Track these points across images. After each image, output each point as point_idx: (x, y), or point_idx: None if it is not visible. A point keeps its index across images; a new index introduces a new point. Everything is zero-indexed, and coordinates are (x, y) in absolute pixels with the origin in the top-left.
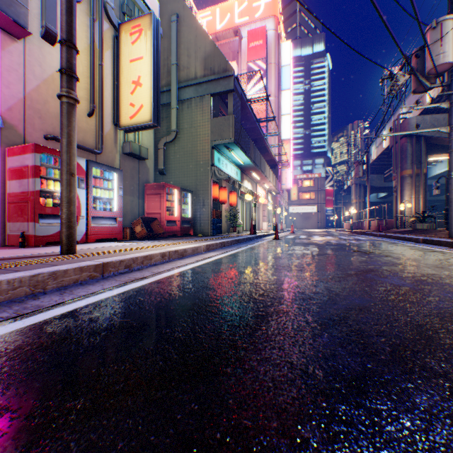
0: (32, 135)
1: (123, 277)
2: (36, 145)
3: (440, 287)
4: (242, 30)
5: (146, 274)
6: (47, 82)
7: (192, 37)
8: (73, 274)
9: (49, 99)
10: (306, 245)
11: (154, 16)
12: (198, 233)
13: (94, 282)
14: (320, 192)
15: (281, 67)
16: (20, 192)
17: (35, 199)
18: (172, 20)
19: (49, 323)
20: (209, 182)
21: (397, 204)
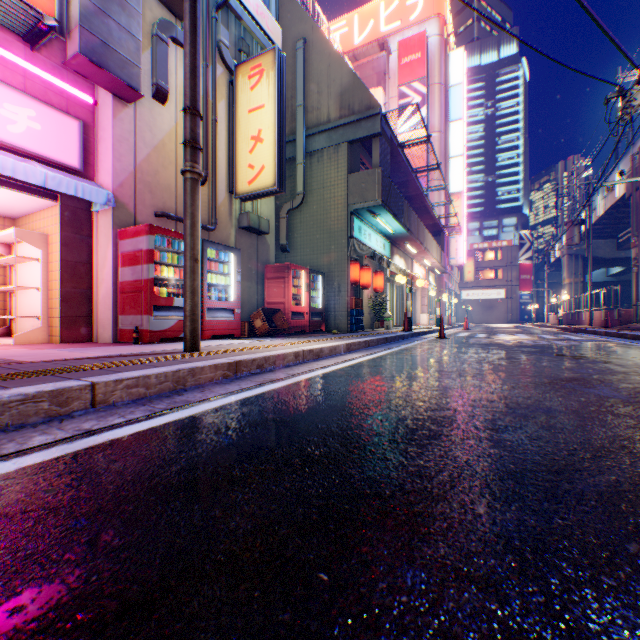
0: (142, 213)
1: (257, 378)
2: (150, 226)
3: None
4: (391, 41)
5: (282, 376)
6: (158, 149)
7: (324, 66)
8: (209, 372)
9: (159, 169)
10: (485, 347)
11: (278, 52)
12: (332, 329)
13: (228, 381)
14: (511, 269)
15: (448, 88)
16: (133, 280)
17: (149, 288)
18: (297, 48)
19: (206, 415)
20: (347, 261)
21: (638, 286)
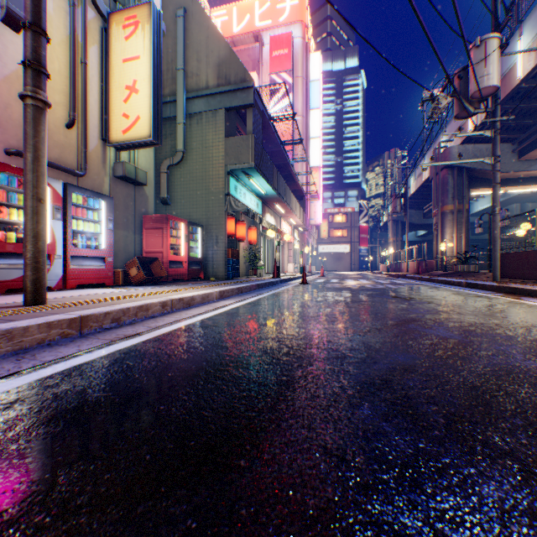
0: None
1: (109, 335)
2: None
3: (491, 339)
4: (264, 36)
5: (140, 330)
6: (9, 80)
7: (203, 37)
8: (38, 332)
9: (11, 102)
10: (339, 291)
11: (154, 7)
12: (210, 276)
13: (68, 341)
14: (354, 229)
15: (309, 82)
16: None
17: None
18: (178, 15)
19: None
20: (224, 215)
21: (438, 244)
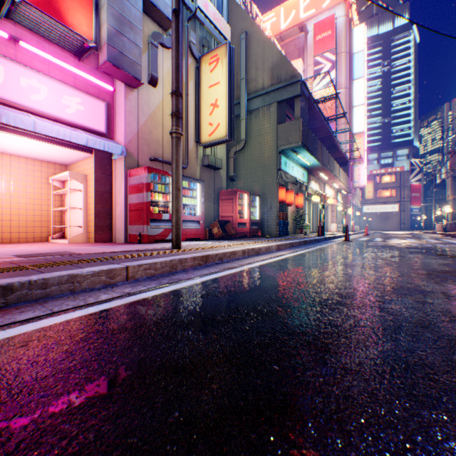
0: (142, 159)
1: (219, 266)
2: (148, 167)
3: None
4: (308, 24)
5: (235, 265)
6: (151, 117)
7: (260, 50)
8: (190, 261)
9: (152, 130)
10: (380, 248)
11: (229, 45)
12: (265, 234)
13: (201, 268)
14: (403, 189)
15: (352, 55)
16: (137, 202)
17: (147, 208)
18: (241, 39)
19: (193, 287)
20: (276, 186)
21: None
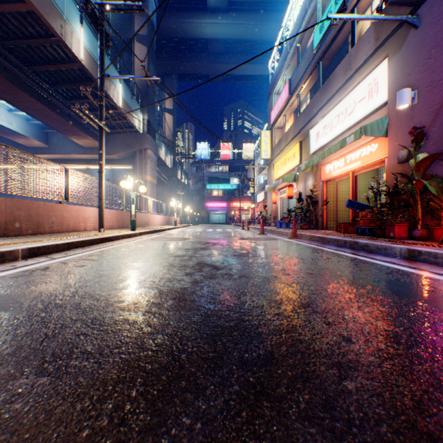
0: None
1: None
2: None
3: None
4: None
5: None
6: None
7: None
8: None
9: None
10: None
11: None
12: None
13: None
14: None
15: None
16: None
17: None
18: None
19: None
20: None
21: None
